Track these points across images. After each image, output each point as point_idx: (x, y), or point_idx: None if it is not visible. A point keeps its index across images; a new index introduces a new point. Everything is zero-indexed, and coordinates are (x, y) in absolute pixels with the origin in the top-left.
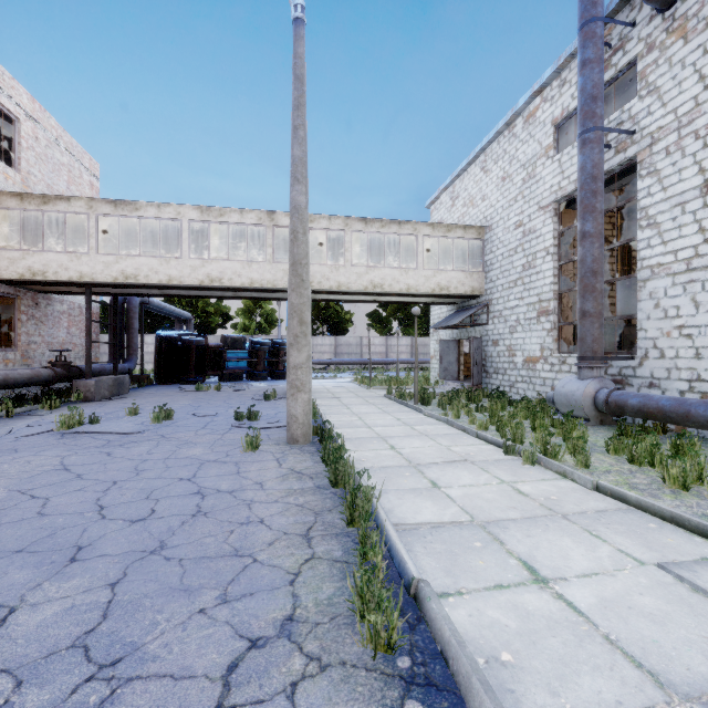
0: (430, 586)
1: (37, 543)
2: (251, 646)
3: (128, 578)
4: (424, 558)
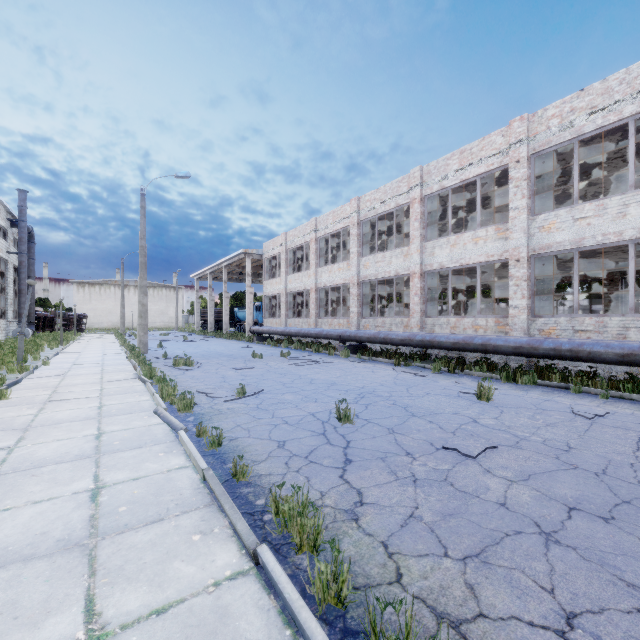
0: (250, 543)
1: (639, 509)
2: (361, 500)
3: (504, 509)
4: (257, 633)
